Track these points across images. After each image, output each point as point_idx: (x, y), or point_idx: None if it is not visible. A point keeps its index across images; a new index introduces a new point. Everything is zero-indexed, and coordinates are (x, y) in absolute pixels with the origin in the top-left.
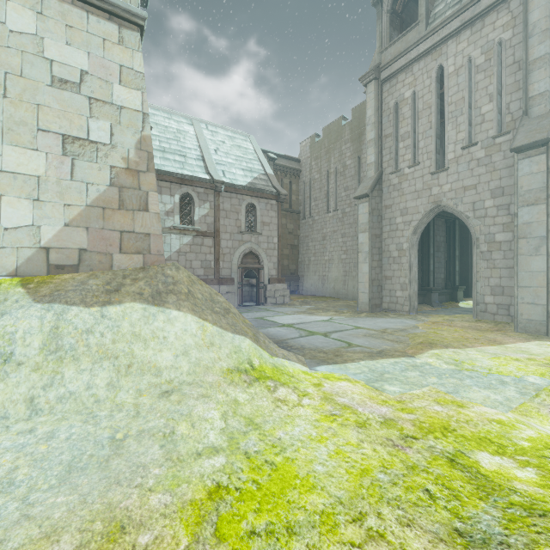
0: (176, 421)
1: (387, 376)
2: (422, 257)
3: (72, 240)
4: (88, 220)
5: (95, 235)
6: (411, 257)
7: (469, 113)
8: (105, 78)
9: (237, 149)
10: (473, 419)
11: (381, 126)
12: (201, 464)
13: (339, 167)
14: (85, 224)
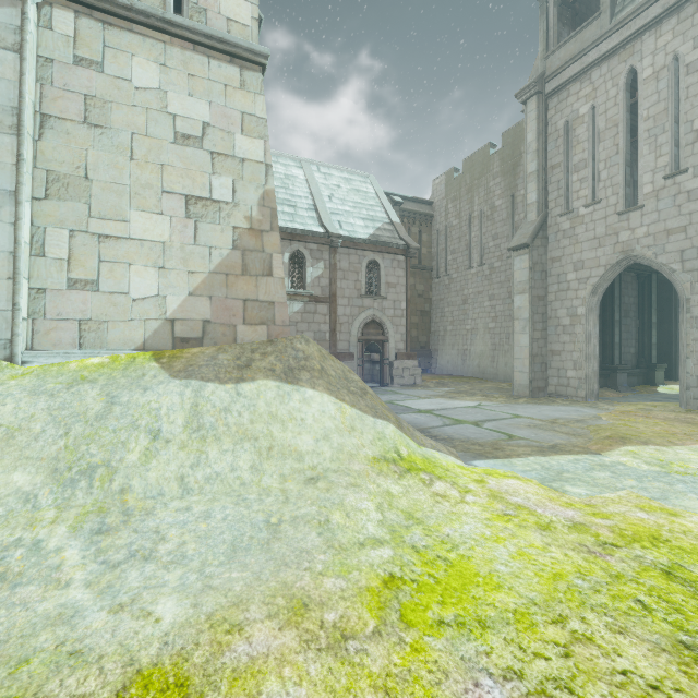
0: (329, 509)
1: (567, 476)
2: (603, 325)
3: (196, 310)
4: (212, 288)
5: (219, 305)
6: (588, 325)
7: (675, 130)
8: (227, 129)
9: (355, 194)
10: (692, 530)
11: (546, 154)
12: (367, 554)
13: (485, 209)
14: (208, 293)
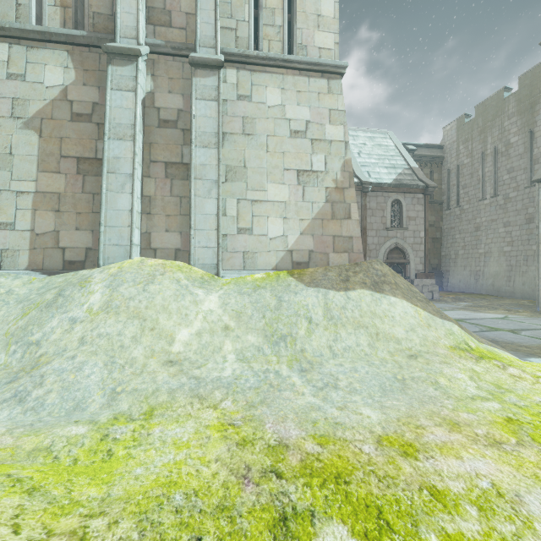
0: (434, 375)
1: None
2: None
3: (304, 244)
4: (313, 229)
5: (318, 240)
6: None
7: None
8: (320, 122)
9: (378, 149)
10: None
11: None
12: (481, 404)
13: (498, 146)
14: (311, 232)
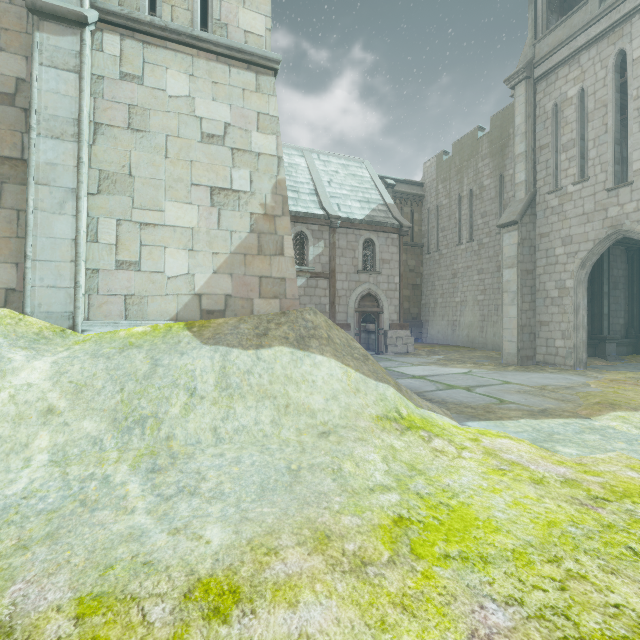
0: (341, 459)
1: (557, 437)
2: (591, 297)
3: (219, 286)
4: (232, 267)
5: (238, 281)
6: (577, 297)
7: None
8: (244, 127)
9: (352, 179)
10: None
11: (535, 136)
12: (377, 498)
13: (473, 188)
14: (230, 271)
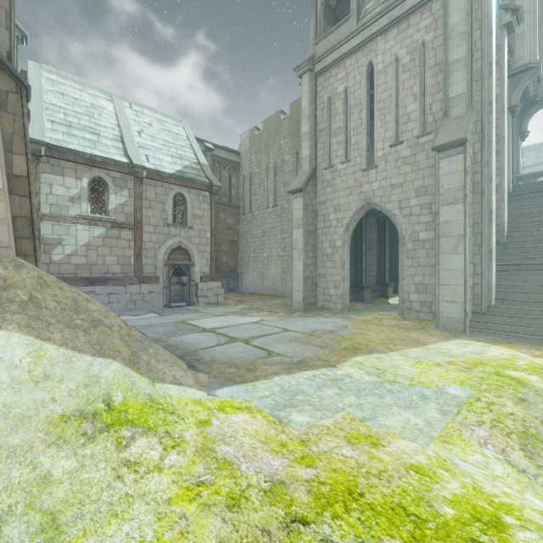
0: None
1: (298, 399)
2: (355, 255)
3: None
4: None
5: None
6: (343, 254)
7: (396, 112)
8: None
9: (166, 134)
10: (387, 468)
11: (316, 120)
12: None
13: (278, 162)
14: None
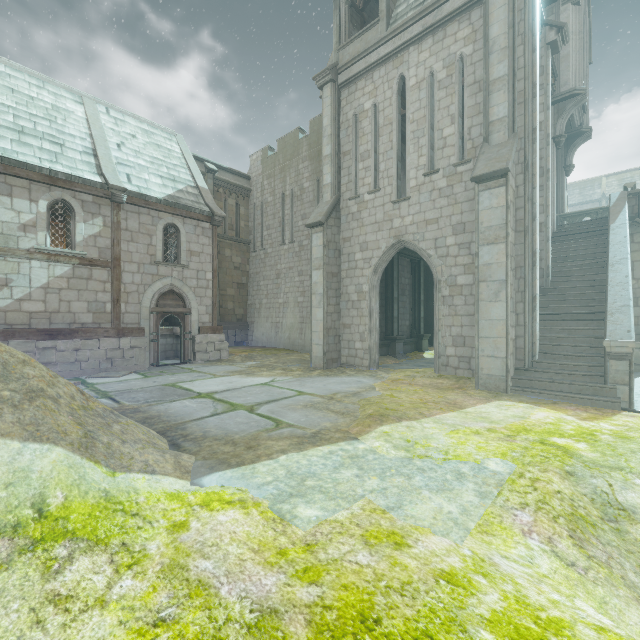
0: None
1: (308, 485)
2: (386, 301)
3: None
4: None
5: None
6: (371, 301)
7: (431, 135)
8: None
9: (155, 149)
10: (412, 579)
11: (339, 141)
12: None
13: (295, 189)
14: None
